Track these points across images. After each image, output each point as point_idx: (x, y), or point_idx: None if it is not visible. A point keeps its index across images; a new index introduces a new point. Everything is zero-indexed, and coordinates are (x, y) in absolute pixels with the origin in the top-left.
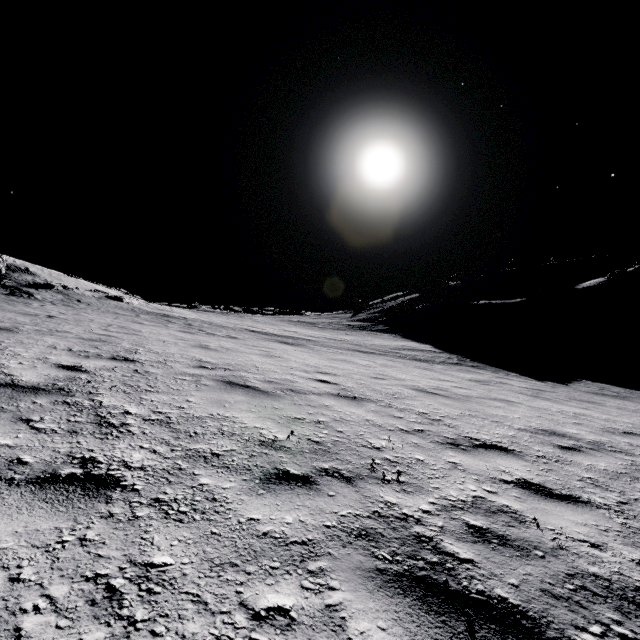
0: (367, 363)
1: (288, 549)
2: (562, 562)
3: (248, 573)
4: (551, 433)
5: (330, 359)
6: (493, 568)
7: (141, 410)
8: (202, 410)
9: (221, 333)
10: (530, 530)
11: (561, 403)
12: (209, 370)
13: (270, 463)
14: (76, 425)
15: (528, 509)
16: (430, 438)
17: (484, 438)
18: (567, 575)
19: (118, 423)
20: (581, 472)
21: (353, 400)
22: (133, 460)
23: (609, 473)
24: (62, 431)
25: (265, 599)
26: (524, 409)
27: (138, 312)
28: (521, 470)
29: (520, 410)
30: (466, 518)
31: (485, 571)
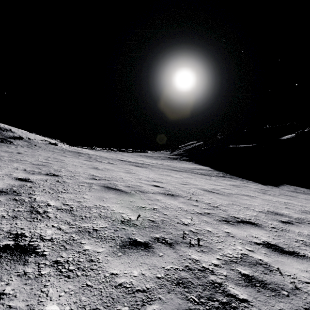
0: (178, 176)
1: (134, 296)
2: (300, 299)
3: None
4: (275, 213)
5: (160, 174)
6: (260, 305)
7: (57, 203)
8: (91, 203)
9: (105, 161)
10: (276, 276)
11: (277, 197)
12: (97, 180)
13: (126, 235)
14: (17, 213)
15: (273, 261)
16: (213, 217)
17: (241, 217)
18: (305, 309)
19: (42, 211)
20: (296, 236)
21: (172, 196)
22: (46, 234)
23: None
24: (8, 217)
25: None
26: (259, 200)
27: (65, 151)
28: (264, 236)
29: (257, 201)
30: (239, 269)
31: (256, 308)
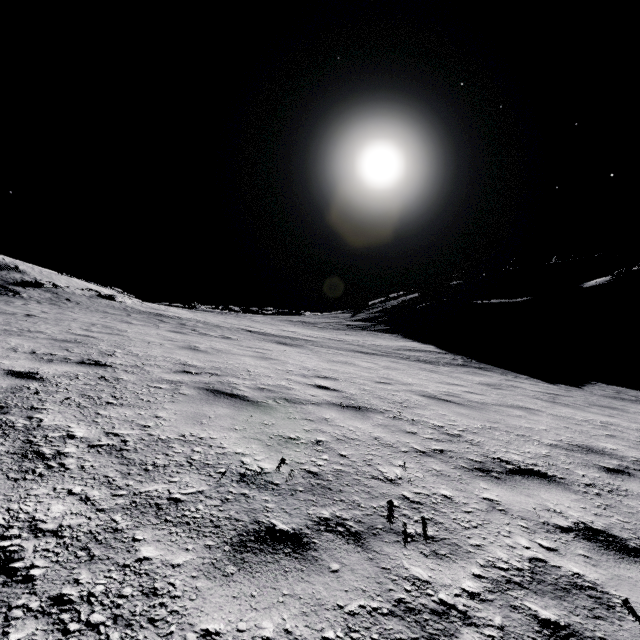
0: (370, 365)
1: None
2: None
3: None
4: (588, 450)
5: (330, 361)
6: None
7: (91, 431)
8: (172, 429)
9: (215, 333)
10: (627, 624)
11: (583, 410)
12: (192, 375)
13: (249, 512)
14: None
15: (608, 579)
16: (453, 462)
17: (516, 459)
18: None
19: (51, 453)
20: None
21: (357, 411)
22: (48, 517)
23: None
24: None
25: None
26: (547, 418)
27: (130, 311)
28: (574, 508)
29: (543, 420)
30: (532, 605)
31: None
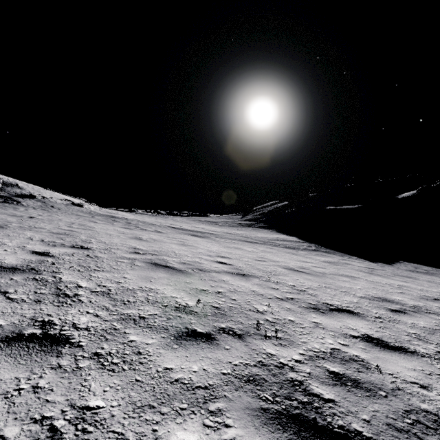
0: (252, 250)
1: (194, 393)
2: (400, 400)
3: (162, 414)
4: (383, 300)
5: (227, 247)
6: (349, 406)
7: (90, 284)
8: (134, 284)
9: (151, 229)
10: (374, 375)
11: (388, 278)
12: (141, 255)
13: (182, 324)
14: (40, 296)
15: (372, 358)
16: (298, 304)
17: (336, 304)
18: (405, 411)
19: (72, 294)
20: (407, 329)
21: (243, 276)
22: (80, 322)
23: (427, 329)
24: (30, 300)
25: (175, 436)
26: (363, 282)
27: (93, 214)
28: (364, 328)
29: (360, 283)
30: (327, 366)
31: (343, 409)
